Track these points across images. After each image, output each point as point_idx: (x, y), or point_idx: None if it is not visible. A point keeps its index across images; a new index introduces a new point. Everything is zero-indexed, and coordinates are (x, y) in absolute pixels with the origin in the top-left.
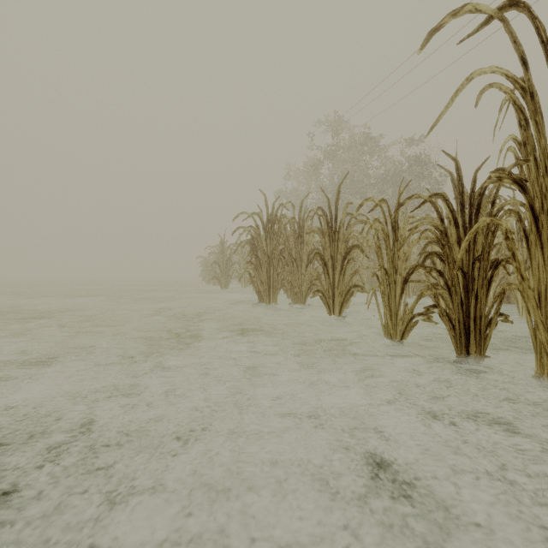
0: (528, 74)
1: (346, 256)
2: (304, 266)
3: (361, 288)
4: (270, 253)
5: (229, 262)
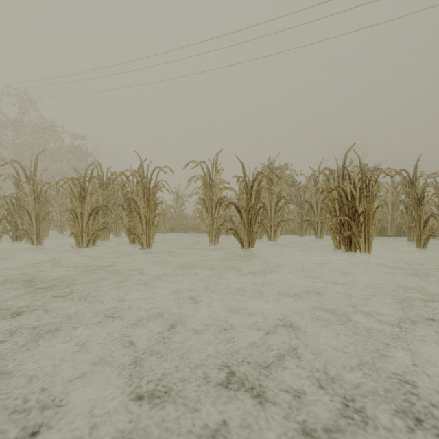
0: (19, 176)
1: None
2: None
3: None
4: None
5: None
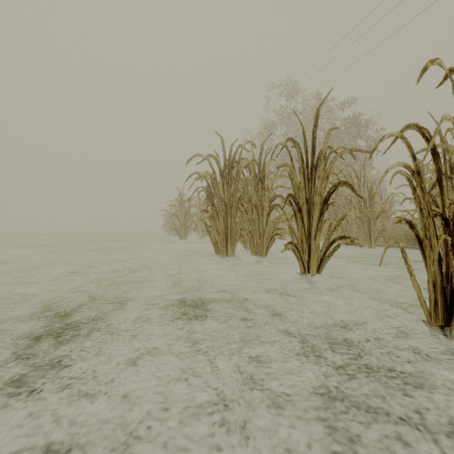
0: None
1: (328, 197)
2: (265, 215)
3: (350, 240)
4: (227, 201)
5: (187, 214)
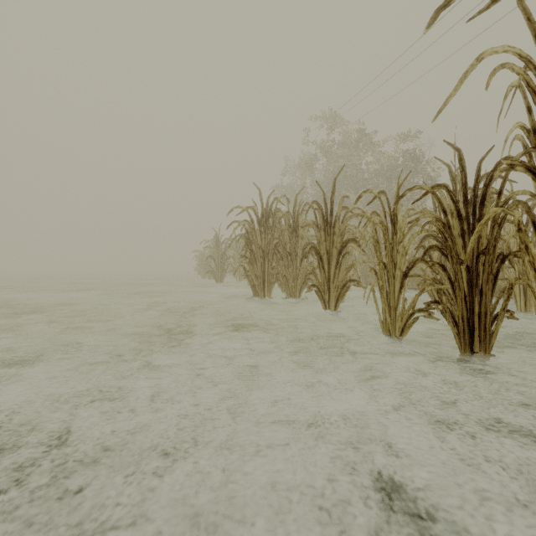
0: None
1: (342, 250)
2: (299, 260)
3: (357, 283)
4: (264, 248)
5: (223, 256)
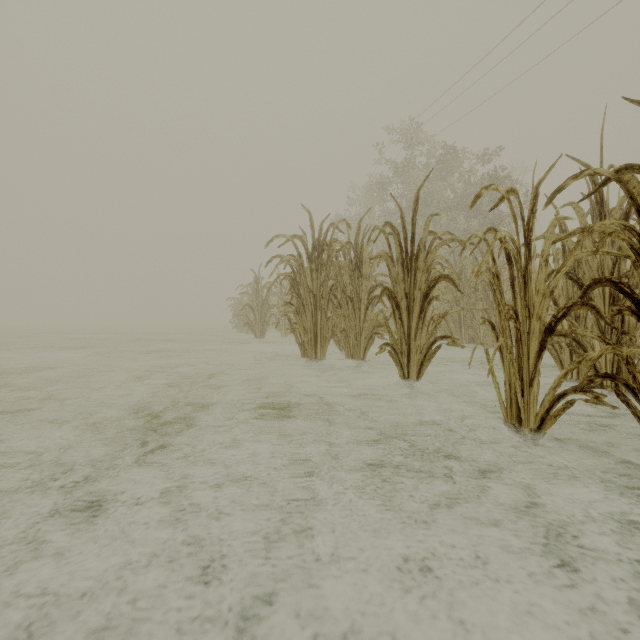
0: None
1: (428, 292)
2: (363, 309)
3: (452, 340)
4: (316, 291)
5: (265, 305)
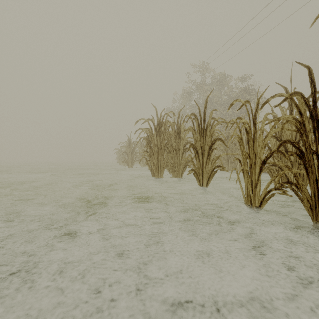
0: None
1: (211, 146)
2: (181, 153)
3: (222, 168)
4: (159, 145)
5: (133, 152)
